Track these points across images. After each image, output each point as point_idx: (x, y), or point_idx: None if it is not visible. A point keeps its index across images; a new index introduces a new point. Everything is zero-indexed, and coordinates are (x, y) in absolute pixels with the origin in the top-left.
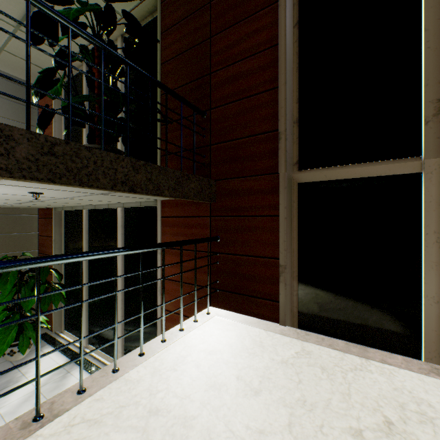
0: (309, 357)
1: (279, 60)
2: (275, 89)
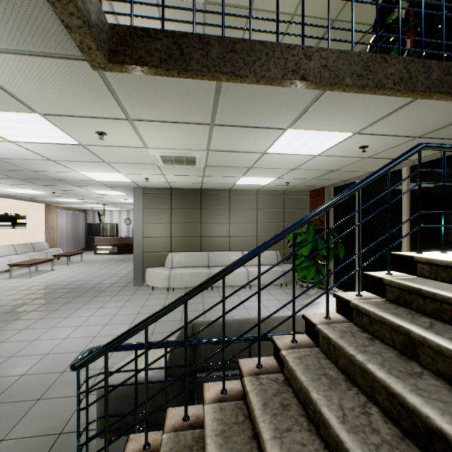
0: None
1: None
2: None
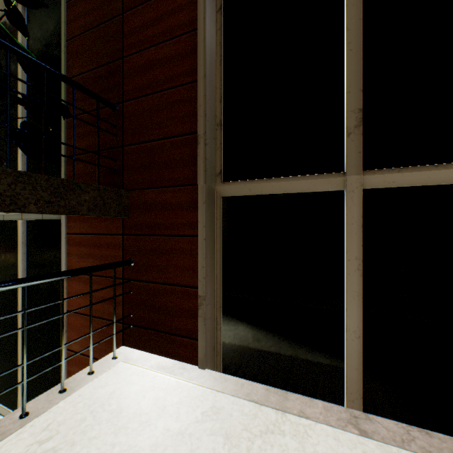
0: (217, 418)
1: (198, 48)
2: (194, 83)
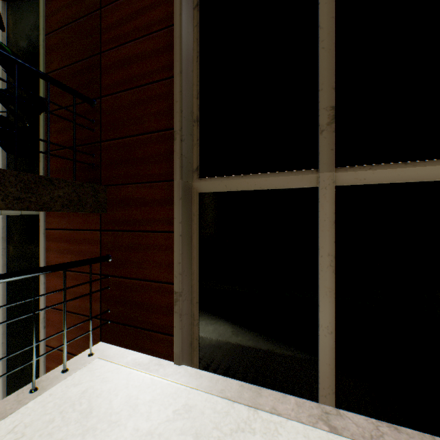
0: (188, 416)
1: (174, 44)
2: (170, 79)
